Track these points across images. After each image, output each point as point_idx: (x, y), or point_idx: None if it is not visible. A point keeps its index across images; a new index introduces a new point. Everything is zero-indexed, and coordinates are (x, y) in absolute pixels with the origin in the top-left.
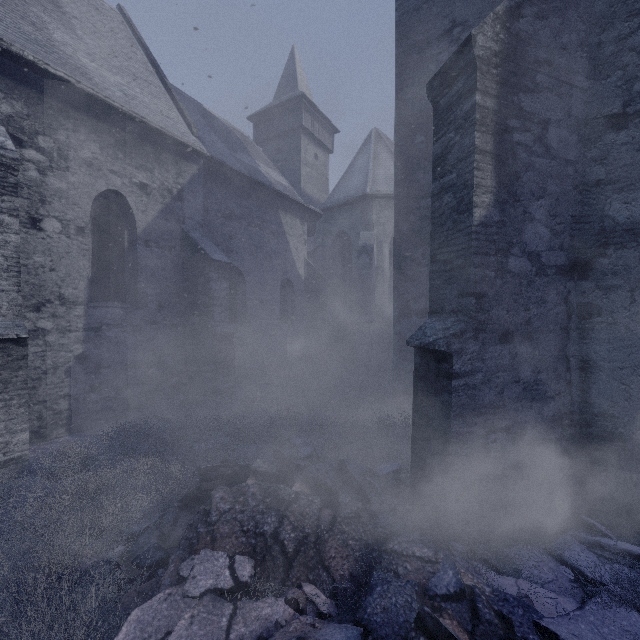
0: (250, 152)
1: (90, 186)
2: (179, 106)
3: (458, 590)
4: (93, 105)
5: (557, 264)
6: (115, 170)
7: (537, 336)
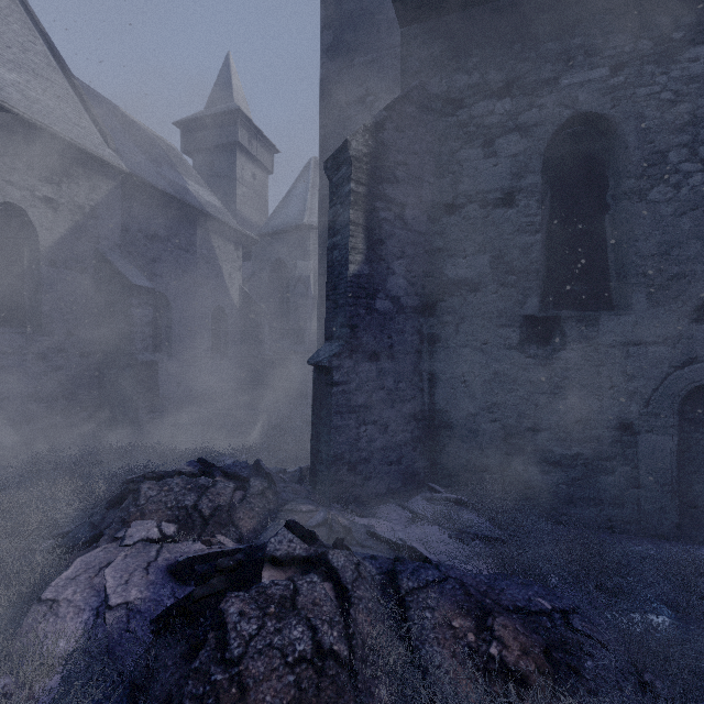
0: (177, 167)
1: None
2: (91, 113)
3: (324, 520)
4: None
5: (413, 305)
6: (13, 181)
7: (398, 356)
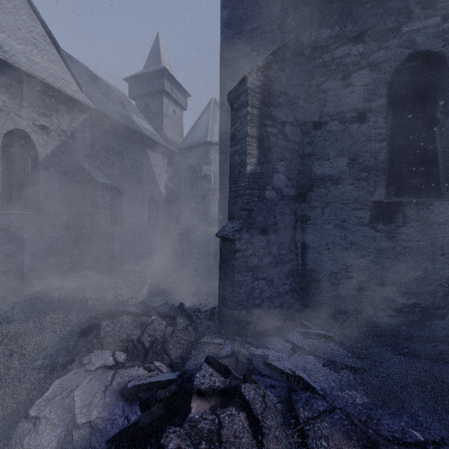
0: (126, 106)
1: (1, 126)
2: (71, 71)
3: (231, 352)
4: (3, 67)
5: (290, 194)
6: (21, 115)
7: (280, 231)
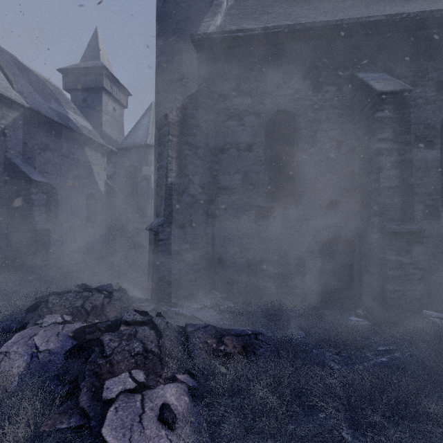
0: (61, 101)
1: None
2: (0, 65)
3: (153, 308)
4: None
5: (203, 199)
6: None
7: (195, 225)
